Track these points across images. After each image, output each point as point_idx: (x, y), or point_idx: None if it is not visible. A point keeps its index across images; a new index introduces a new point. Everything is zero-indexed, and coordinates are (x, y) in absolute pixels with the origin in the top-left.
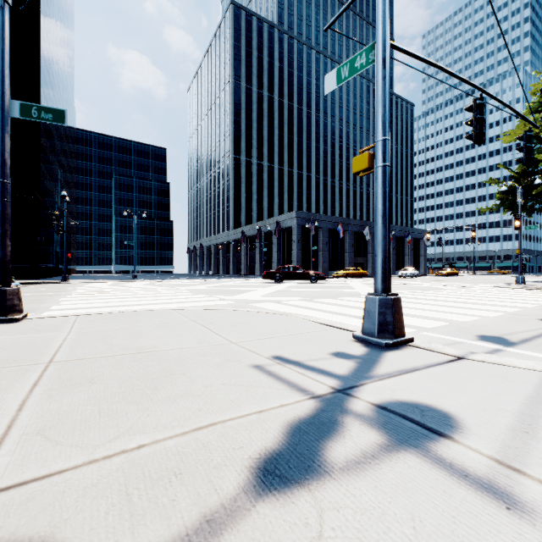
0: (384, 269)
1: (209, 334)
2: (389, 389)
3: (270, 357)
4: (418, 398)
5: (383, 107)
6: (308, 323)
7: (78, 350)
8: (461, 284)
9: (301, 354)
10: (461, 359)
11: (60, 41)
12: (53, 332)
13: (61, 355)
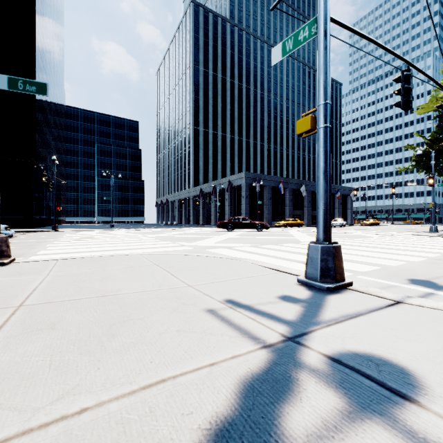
0: (325, 220)
1: (169, 278)
2: (338, 337)
3: (223, 301)
4: (370, 348)
5: (324, 74)
6: (256, 267)
7: (49, 293)
8: (384, 233)
9: (251, 297)
10: (399, 303)
11: (52, 33)
12: (33, 275)
13: (33, 298)
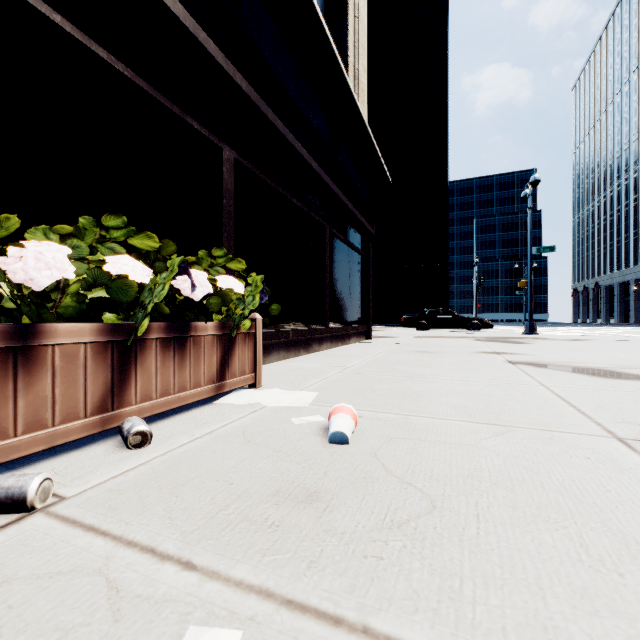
0: None
1: None
2: None
3: None
4: None
5: None
6: None
7: None
8: None
9: None
10: None
11: None
12: None
13: None
